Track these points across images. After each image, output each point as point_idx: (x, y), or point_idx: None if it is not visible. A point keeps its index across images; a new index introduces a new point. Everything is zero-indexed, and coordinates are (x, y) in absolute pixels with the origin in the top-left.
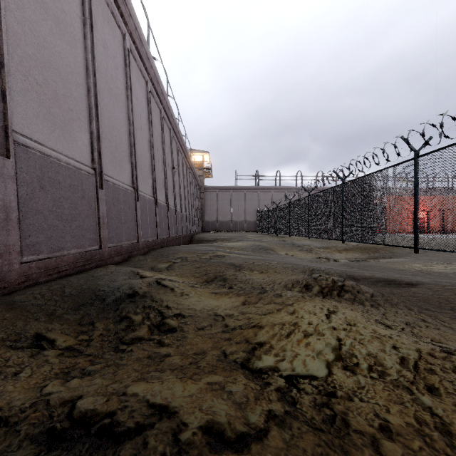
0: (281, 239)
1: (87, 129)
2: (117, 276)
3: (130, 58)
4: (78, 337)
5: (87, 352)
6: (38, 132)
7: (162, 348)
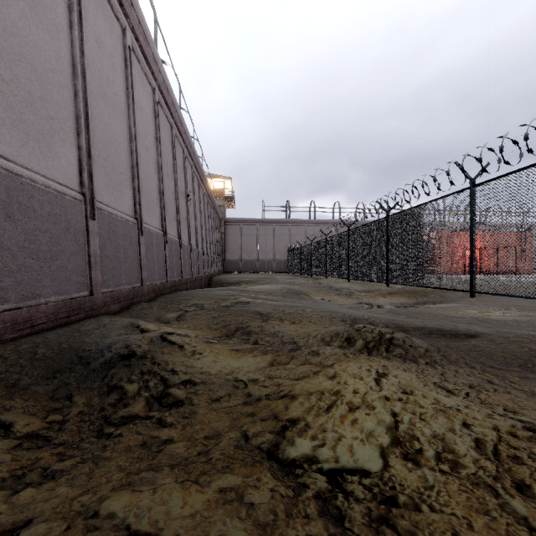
0: (316, 281)
1: (74, 143)
2: (111, 330)
3: (132, 59)
4: (47, 417)
5: (57, 440)
6: (3, 143)
7: (162, 431)
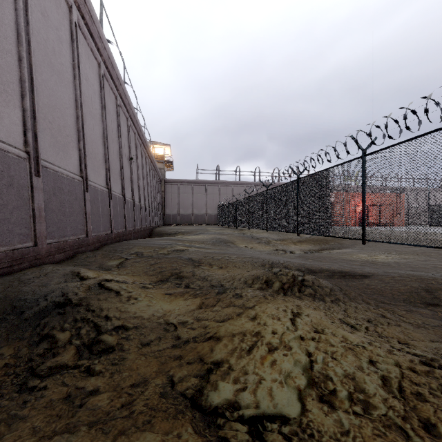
0: (240, 231)
1: (18, 105)
2: (51, 278)
3: (79, 35)
4: None
5: None
6: None
7: (88, 381)
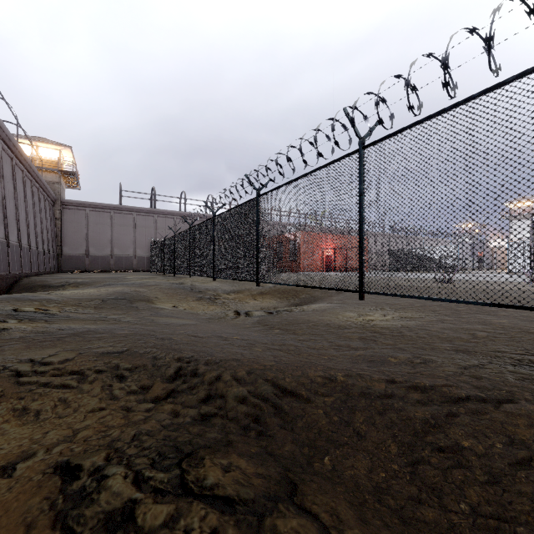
0: (178, 280)
1: None
2: None
3: None
4: None
5: None
6: None
7: None
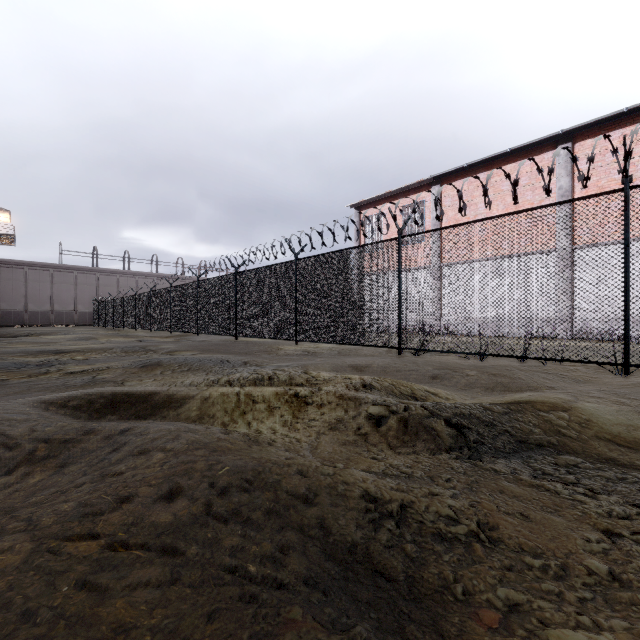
0: (115, 331)
1: None
2: None
3: None
4: None
5: None
6: None
7: None
